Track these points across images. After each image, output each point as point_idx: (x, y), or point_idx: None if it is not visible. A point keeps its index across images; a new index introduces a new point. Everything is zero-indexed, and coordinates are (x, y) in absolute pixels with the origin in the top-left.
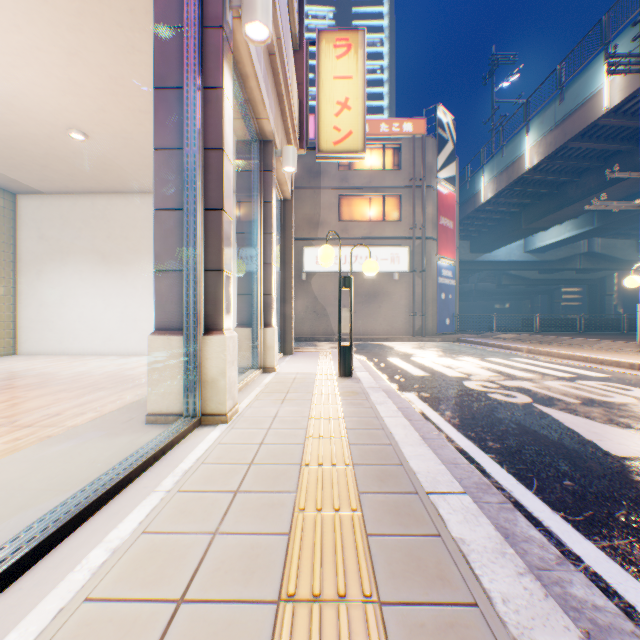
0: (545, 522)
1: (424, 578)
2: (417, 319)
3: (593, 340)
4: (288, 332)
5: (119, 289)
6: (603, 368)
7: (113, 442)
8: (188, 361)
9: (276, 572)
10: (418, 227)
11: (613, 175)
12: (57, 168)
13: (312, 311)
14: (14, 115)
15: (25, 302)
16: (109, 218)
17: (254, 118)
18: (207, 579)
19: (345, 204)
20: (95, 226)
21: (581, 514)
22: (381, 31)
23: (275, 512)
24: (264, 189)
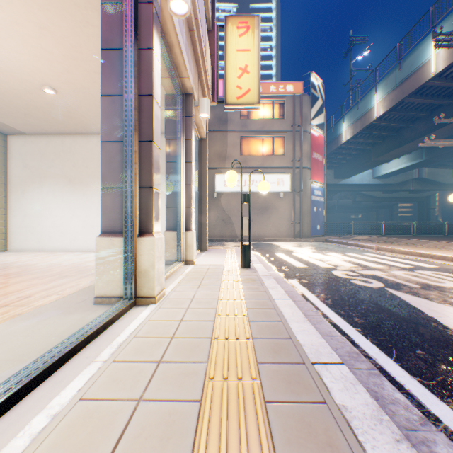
0: (406, 386)
1: (315, 445)
2: (296, 225)
3: (424, 241)
4: (204, 235)
5: (81, 204)
6: (433, 261)
7: (67, 319)
8: (126, 256)
9: (188, 438)
10: (297, 160)
11: (439, 121)
12: (35, 115)
13: (221, 220)
14: (2, 75)
15: (13, 213)
16: (74, 152)
17: (178, 77)
18: (129, 445)
19: (245, 143)
20: (64, 158)
21: (434, 379)
22: (270, 21)
23: (190, 380)
24: (186, 130)
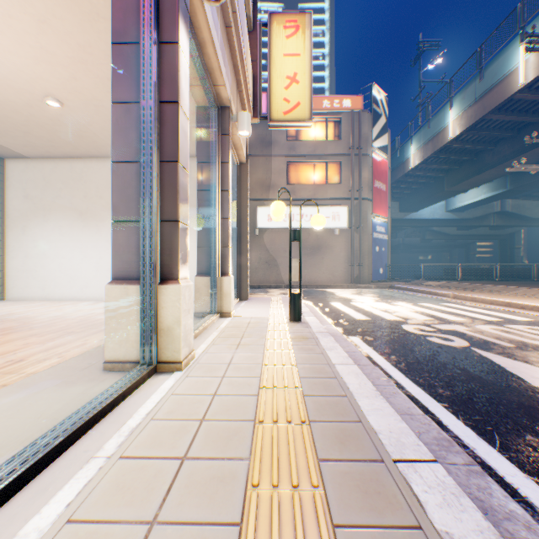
0: (522, 491)
1: None
2: (355, 269)
3: (511, 287)
4: (243, 280)
5: (94, 242)
6: (525, 312)
7: (65, 392)
8: (144, 310)
9: None
10: (356, 189)
11: (531, 141)
12: (38, 134)
13: (264, 262)
14: None
15: (12, 254)
16: (86, 180)
17: (212, 85)
18: None
19: (293, 170)
20: (73, 187)
21: None
22: (323, 24)
23: (225, 489)
24: (221, 151)
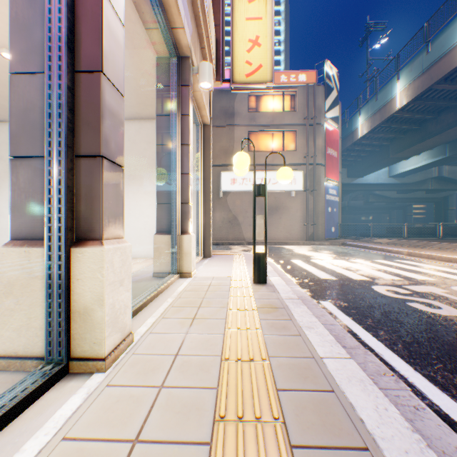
0: None
1: None
2: (309, 227)
3: None
4: (207, 238)
5: None
6: None
7: None
8: (49, 284)
9: None
10: (310, 155)
11: None
12: (3, 94)
13: (227, 221)
14: None
15: None
16: None
17: (169, 26)
18: None
19: (253, 138)
20: None
21: None
22: (279, 14)
23: None
24: (181, 103)
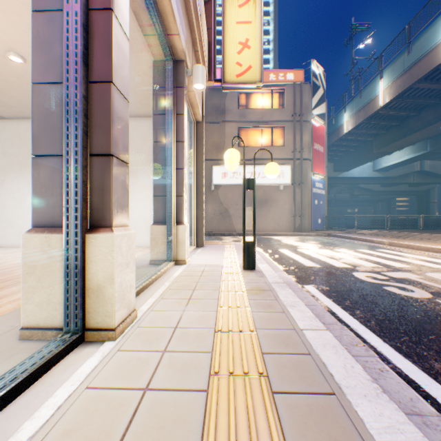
0: None
1: None
2: (297, 219)
3: (440, 235)
4: (199, 229)
5: None
6: None
7: None
8: (67, 264)
9: None
10: (298, 151)
11: None
12: (9, 94)
13: (219, 213)
14: None
15: None
16: None
17: (166, 33)
18: None
19: (243, 134)
20: None
21: None
22: (268, 15)
23: None
24: (176, 103)
